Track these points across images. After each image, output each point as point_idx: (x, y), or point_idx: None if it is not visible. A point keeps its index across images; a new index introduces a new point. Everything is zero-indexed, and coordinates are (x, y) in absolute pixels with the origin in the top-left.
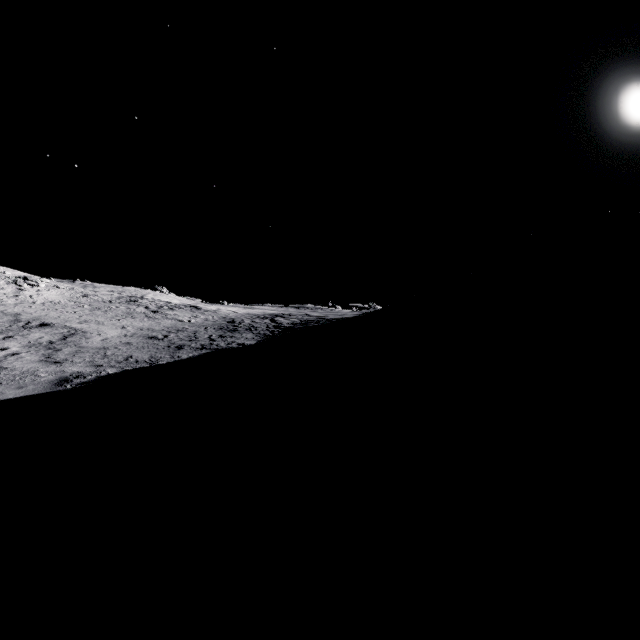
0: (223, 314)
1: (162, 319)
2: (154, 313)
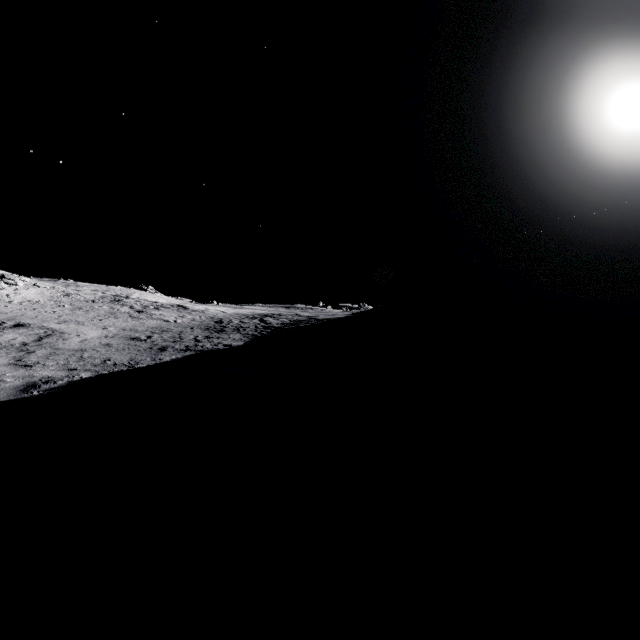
0: (211, 314)
1: (147, 319)
2: (139, 313)
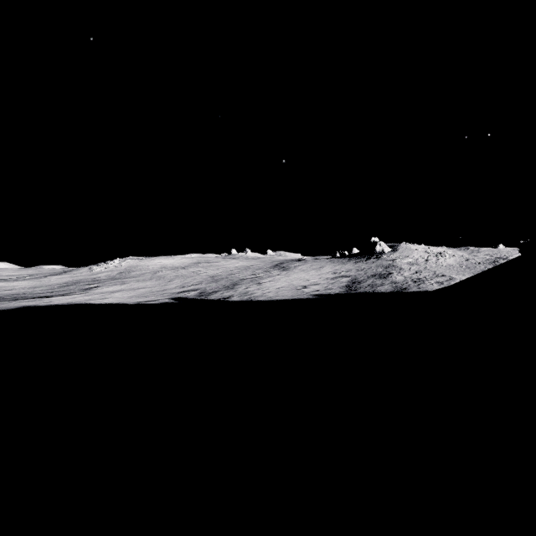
0: None
1: None
2: None
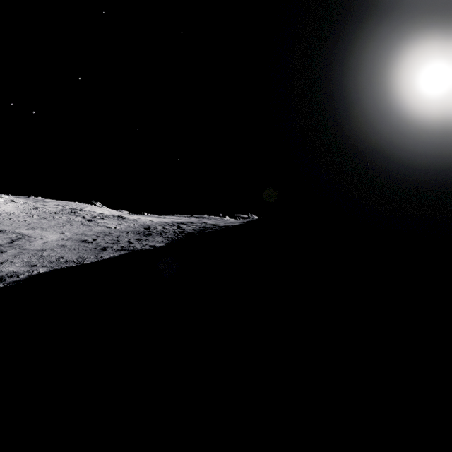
0: (142, 222)
1: (94, 226)
2: (88, 221)
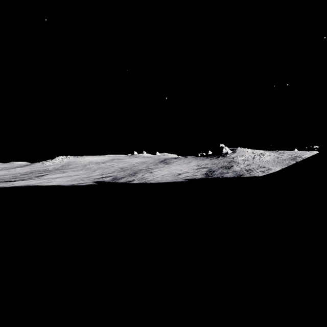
0: None
1: None
2: None
